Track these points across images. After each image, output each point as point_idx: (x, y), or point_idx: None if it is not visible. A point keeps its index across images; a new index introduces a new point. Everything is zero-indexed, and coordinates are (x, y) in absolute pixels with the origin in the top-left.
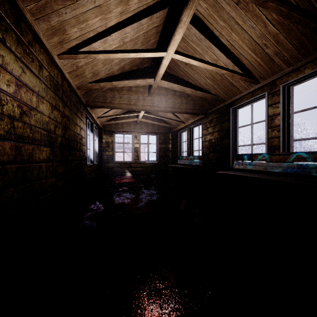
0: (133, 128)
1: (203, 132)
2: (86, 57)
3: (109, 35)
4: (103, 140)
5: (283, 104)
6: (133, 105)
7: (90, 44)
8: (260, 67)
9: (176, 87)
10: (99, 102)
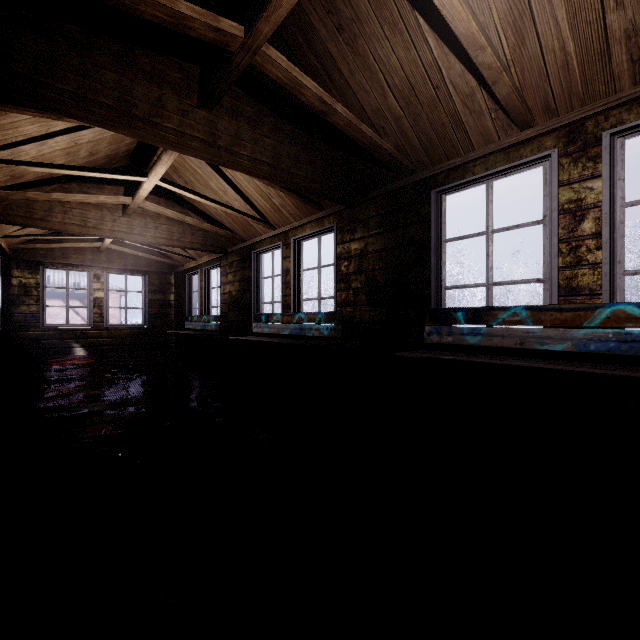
0: (91, 258)
1: (222, 279)
2: (9, 167)
3: (51, 138)
4: (14, 280)
5: (293, 259)
6: (92, 228)
7: (16, 147)
8: (272, 213)
9: (170, 214)
10: (18, 217)
